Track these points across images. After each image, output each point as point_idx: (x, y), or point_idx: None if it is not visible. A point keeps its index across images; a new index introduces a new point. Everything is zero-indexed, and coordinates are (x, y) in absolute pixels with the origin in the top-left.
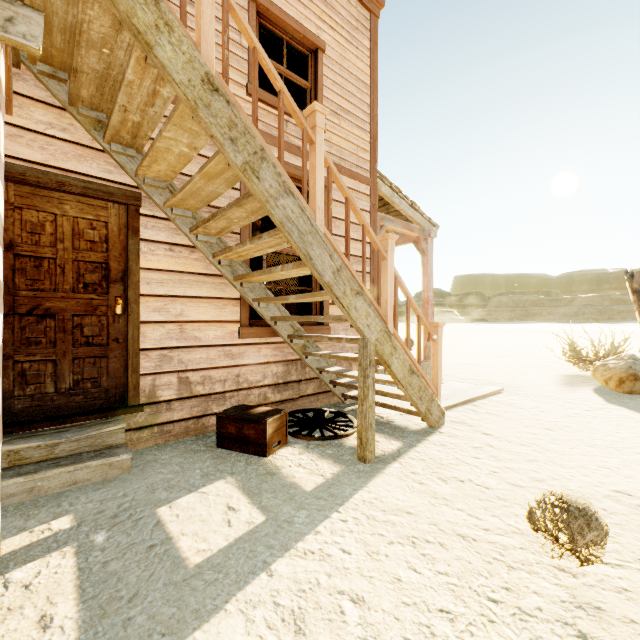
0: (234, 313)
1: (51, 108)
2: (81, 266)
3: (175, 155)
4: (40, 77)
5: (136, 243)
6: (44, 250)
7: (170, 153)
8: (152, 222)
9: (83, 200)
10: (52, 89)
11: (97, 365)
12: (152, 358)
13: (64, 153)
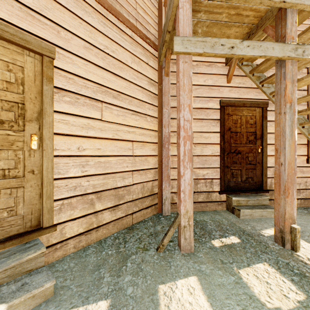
0: (304, 151)
1: (239, 77)
2: (247, 134)
3: (307, 82)
4: (241, 67)
5: (265, 122)
6: (237, 129)
7: (305, 82)
8: (270, 113)
9: (248, 108)
10: (244, 70)
11: (252, 172)
12: (270, 171)
13: (243, 92)
